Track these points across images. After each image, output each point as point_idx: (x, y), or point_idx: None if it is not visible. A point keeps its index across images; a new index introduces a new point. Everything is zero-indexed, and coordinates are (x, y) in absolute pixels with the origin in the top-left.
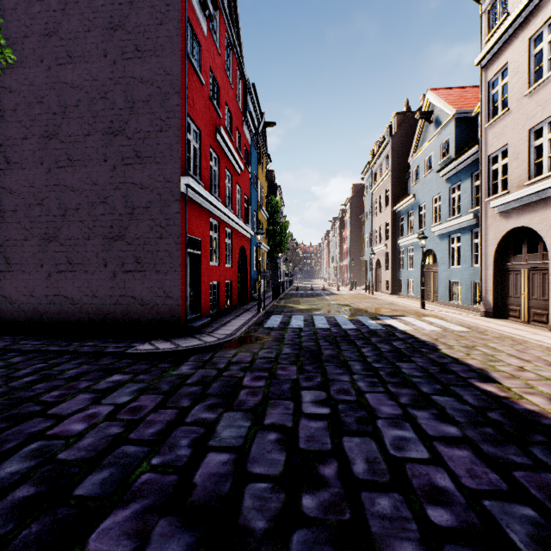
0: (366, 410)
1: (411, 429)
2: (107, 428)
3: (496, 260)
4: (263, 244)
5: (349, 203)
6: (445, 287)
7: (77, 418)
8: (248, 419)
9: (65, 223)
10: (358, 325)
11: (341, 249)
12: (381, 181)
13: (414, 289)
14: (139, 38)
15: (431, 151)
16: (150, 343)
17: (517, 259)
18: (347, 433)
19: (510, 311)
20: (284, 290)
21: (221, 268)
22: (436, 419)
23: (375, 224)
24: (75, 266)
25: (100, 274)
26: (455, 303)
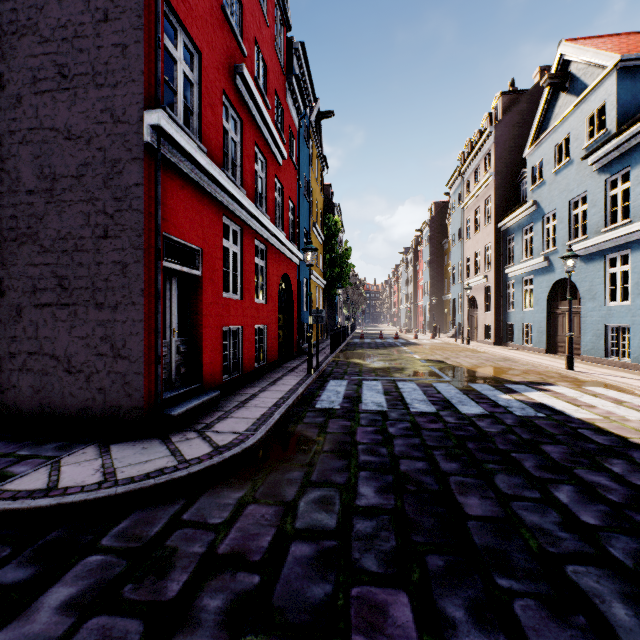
0: None
1: None
2: None
3: None
4: (316, 276)
5: (427, 227)
6: (596, 335)
7: None
8: None
9: None
10: (486, 404)
11: (415, 286)
12: (478, 189)
13: (534, 338)
14: None
15: (568, 131)
16: (52, 466)
17: None
18: None
19: None
20: (345, 338)
21: (247, 303)
22: None
23: (468, 249)
24: None
25: None
26: (618, 361)
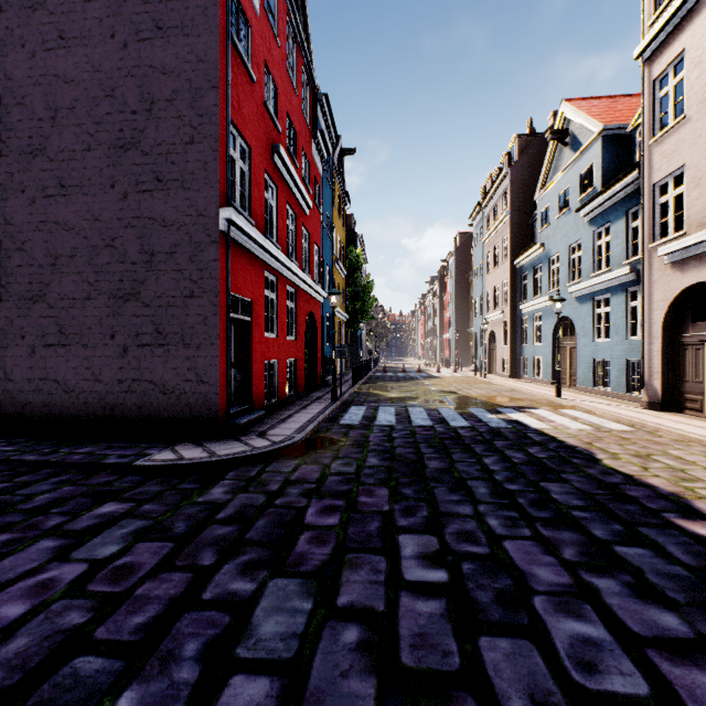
0: (509, 575)
1: (598, 618)
2: (61, 613)
3: (665, 330)
4: (339, 311)
5: (452, 258)
6: (587, 367)
7: (18, 591)
8: (309, 595)
9: (56, 276)
10: (472, 420)
11: (441, 318)
12: (497, 226)
13: (542, 371)
14: (159, 9)
15: (567, 183)
16: (172, 450)
17: (698, 328)
18: (485, 628)
19: (686, 401)
20: (367, 372)
21: (281, 341)
22: (636, 596)
23: (488, 284)
24: (69, 337)
25: (105, 348)
26: (601, 390)
